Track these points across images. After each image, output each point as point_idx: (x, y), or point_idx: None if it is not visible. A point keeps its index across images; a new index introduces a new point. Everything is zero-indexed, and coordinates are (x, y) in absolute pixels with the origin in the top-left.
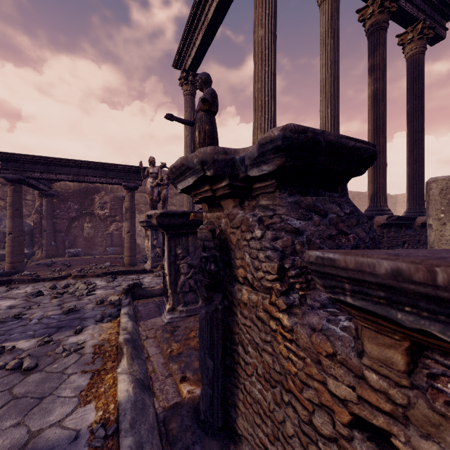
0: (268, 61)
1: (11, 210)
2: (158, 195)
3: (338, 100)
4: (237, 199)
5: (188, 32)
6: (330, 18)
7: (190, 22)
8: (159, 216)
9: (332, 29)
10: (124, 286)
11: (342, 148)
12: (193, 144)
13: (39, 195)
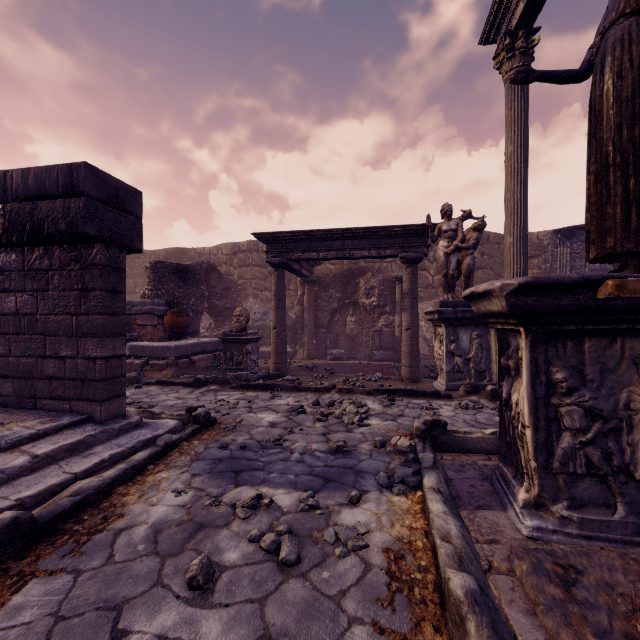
0: None
1: (275, 300)
2: (456, 268)
3: None
4: None
5: None
6: None
7: None
8: (513, 293)
9: None
10: (417, 423)
11: None
12: (523, 166)
13: (300, 282)
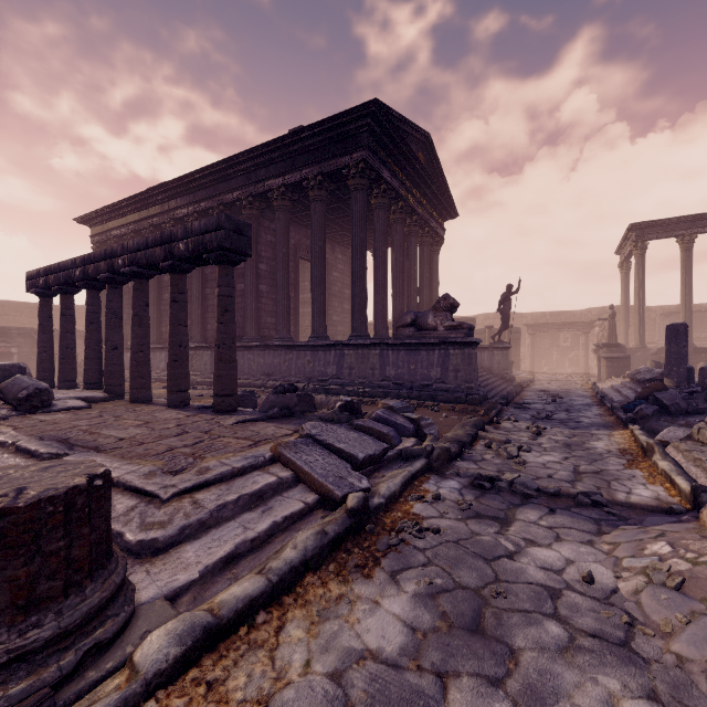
0: (638, 295)
1: (530, 346)
2: (602, 336)
3: (688, 296)
4: (601, 349)
5: (620, 247)
6: (683, 261)
7: (620, 245)
8: (594, 350)
9: (684, 265)
10: (583, 372)
11: (610, 344)
12: (626, 304)
13: (529, 336)
